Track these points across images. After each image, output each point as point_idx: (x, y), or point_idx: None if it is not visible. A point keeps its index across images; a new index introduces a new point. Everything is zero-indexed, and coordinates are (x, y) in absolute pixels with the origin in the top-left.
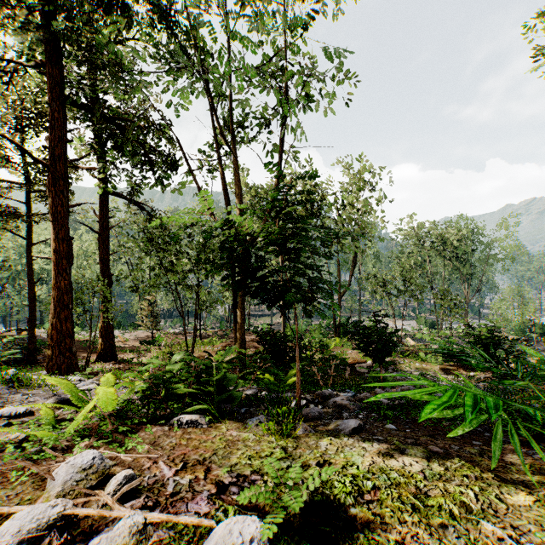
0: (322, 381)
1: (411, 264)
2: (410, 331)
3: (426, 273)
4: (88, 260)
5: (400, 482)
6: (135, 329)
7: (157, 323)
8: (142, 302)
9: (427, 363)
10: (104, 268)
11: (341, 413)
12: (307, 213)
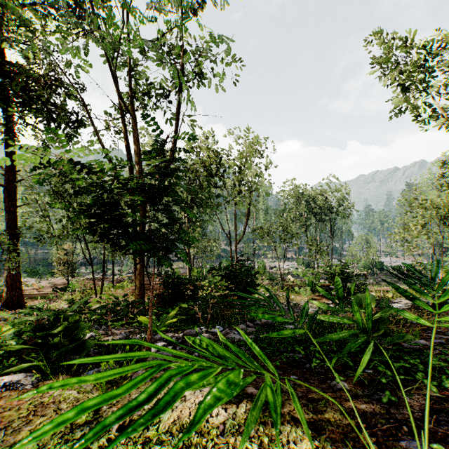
0: (216, 315)
1: (292, 217)
2: (291, 270)
3: (303, 225)
4: (1, 212)
5: (192, 442)
6: (53, 276)
7: (73, 270)
8: (57, 252)
9: (300, 295)
10: (10, 220)
11: (193, 353)
12: (209, 174)
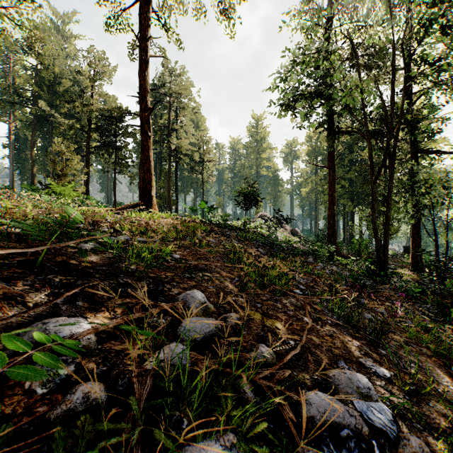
0: None
1: None
2: None
3: None
4: None
5: None
6: None
7: None
8: None
9: None
10: (412, 207)
11: None
12: None
